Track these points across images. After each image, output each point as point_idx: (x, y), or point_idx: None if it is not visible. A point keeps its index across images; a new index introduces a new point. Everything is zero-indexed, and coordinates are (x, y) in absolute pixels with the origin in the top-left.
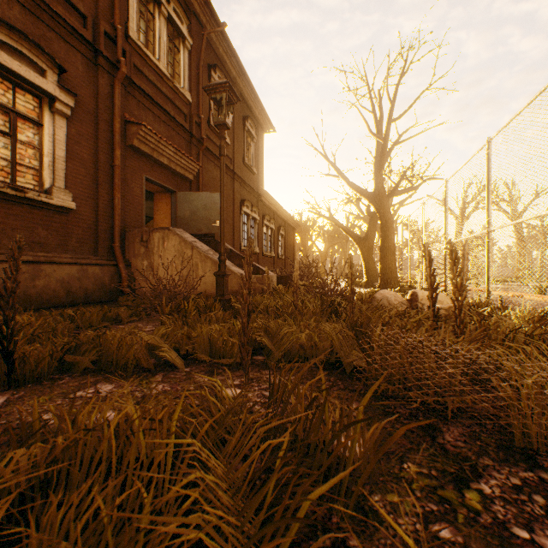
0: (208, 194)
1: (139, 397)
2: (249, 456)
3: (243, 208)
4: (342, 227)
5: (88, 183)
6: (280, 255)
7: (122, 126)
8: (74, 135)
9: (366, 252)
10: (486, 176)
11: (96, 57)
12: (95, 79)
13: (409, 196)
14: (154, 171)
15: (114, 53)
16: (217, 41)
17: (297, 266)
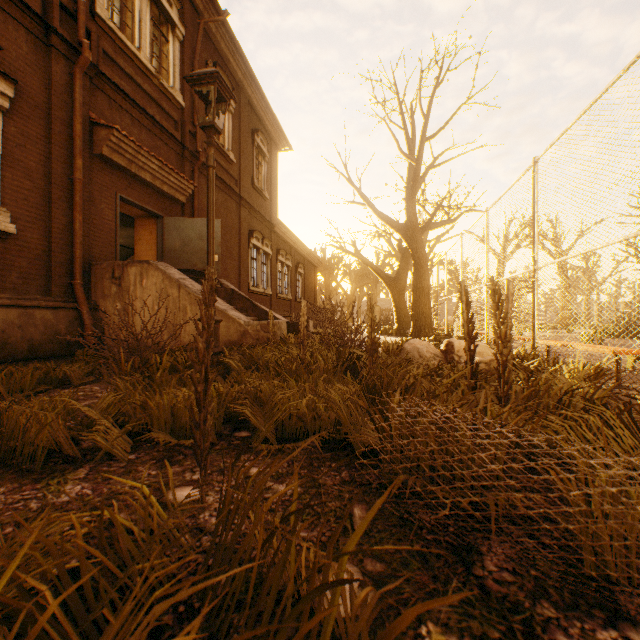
0: (204, 221)
1: (33, 511)
2: (168, 628)
3: (252, 240)
4: (370, 265)
5: (36, 200)
6: (298, 298)
7: (86, 128)
8: (14, 136)
9: (397, 294)
10: (532, 204)
11: (48, 35)
12: (47, 64)
13: (447, 231)
14: (133, 189)
15: (74, 33)
16: (217, 34)
17: (304, 310)
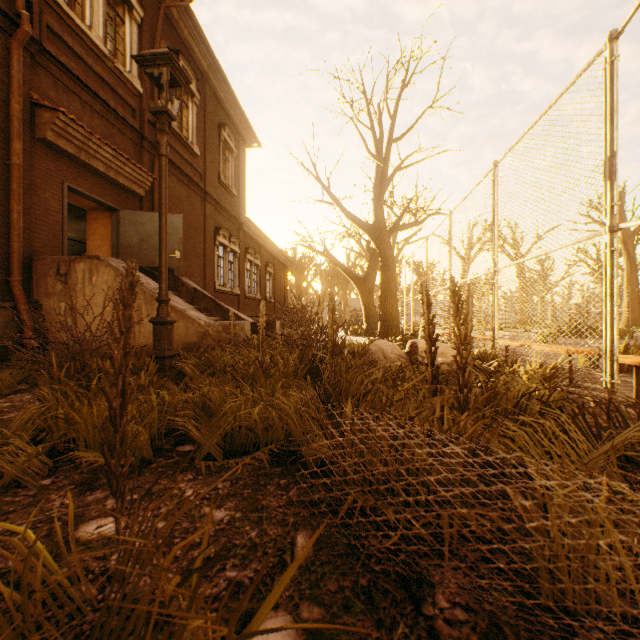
0: None
1: None
2: None
3: (218, 238)
4: (340, 265)
5: None
6: (268, 297)
7: (26, 109)
8: None
9: (366, 294)
10: (493, 206)
11: None
12: None
13: (414, 234)
14: (83, 179)
15: (12, 2)
16: (180, 20)
17: (263, 310)
